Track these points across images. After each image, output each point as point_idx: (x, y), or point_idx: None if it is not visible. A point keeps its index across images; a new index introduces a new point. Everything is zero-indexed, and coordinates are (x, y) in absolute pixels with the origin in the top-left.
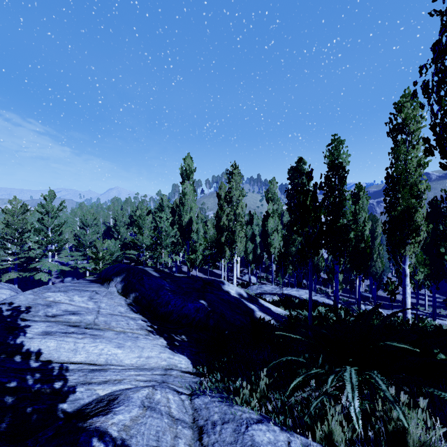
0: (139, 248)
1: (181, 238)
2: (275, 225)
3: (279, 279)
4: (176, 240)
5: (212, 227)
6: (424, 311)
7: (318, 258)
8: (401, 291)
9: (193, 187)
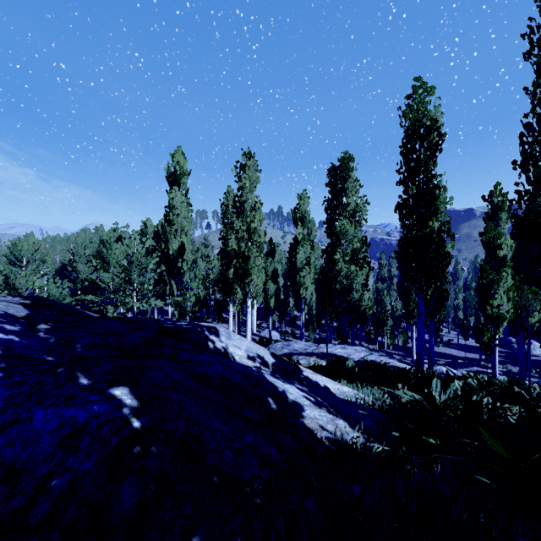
0: (103, 293)
1: (168, 275)
2: (306, 258)
3: (309, 334)
4: (157, 276)
5: (216, 259)
6: (499, 370)
7: (365, 303)
8: (457, 345)
9: (186, 198)
